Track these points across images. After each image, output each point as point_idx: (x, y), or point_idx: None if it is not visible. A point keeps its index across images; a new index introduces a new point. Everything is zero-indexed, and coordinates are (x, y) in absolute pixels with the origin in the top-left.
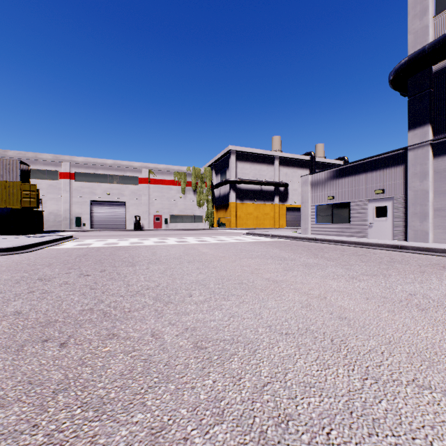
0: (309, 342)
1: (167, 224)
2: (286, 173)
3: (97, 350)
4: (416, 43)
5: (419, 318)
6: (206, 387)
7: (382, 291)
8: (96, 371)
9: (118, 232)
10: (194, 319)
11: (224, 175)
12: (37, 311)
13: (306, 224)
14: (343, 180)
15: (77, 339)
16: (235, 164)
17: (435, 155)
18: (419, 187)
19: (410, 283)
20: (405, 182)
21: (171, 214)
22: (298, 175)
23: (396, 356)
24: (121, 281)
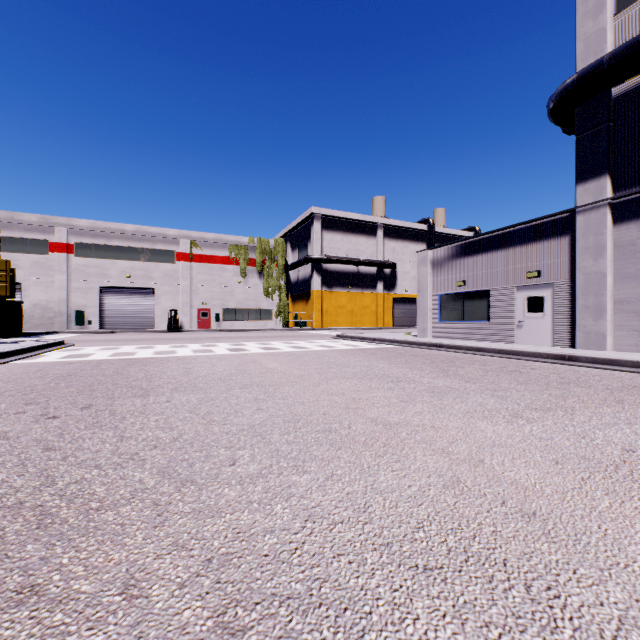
0: (479, 597)
1: (219, 322)
2: (393, 249)
3: None
4: (588, 54)
5: None
6: None
7: (576, 444)
8: None
9: (143, 334)
10: (231, 528)
11: (303, 250)
12: None
13: (424, 323)
14: (479, 258)
15: None
16: (321, 234)
17: (615, 221)
18: (593, 267)
19: (613, 424)
20: (572, 261)
21: (225, 308)
22: (411, 252)
23: None
24: (111, 429)
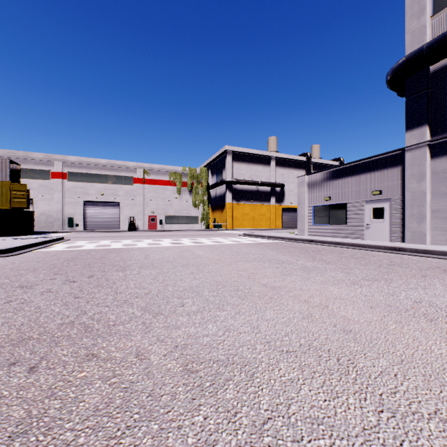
0: (313, 362)
1: (162, 225)
2: (282, 174)
3: (71, 376)
4: (413, 43)
5: (430, 331)
6: (195, 427)
7: (386, 298)
8: (66, 406)
9: (112, 233)
10: (185, 334)
11: (220, 175)
12: (10, 326)
13: (302, 225)
14: (340, 181)
15: (49, 361)
16: (232, 164)
17: (432, 156)
18: (417, 188)
19: (414, 288)
20: (403, 184)
21: (167, 215)
22: (294, 176)
23: (412, 379)
24: (109, 288)
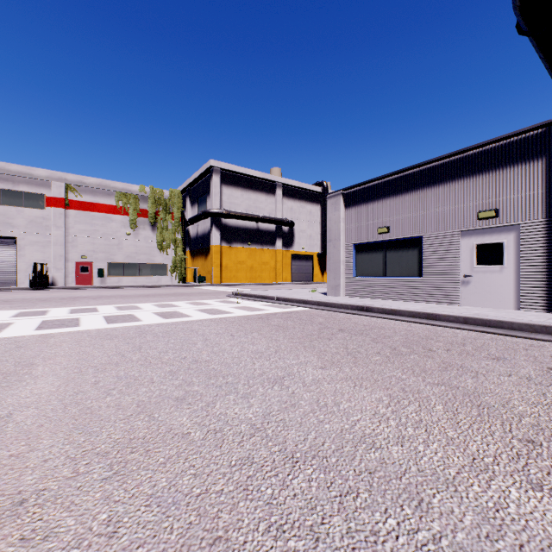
0: None
1: (103, 278)
2: (291, 208)
3: None
4: None
5: None
6: None
7: None
8: None
9: None
10: None
11: (203, 205)
12: None
13: (336, 278)
14: (407, 198)
15: None
16: (220, 188)
17: None
18: None
19: None
20: (549, 194)
21: (111, 262)
22: (307, 212)
23: None
24: None
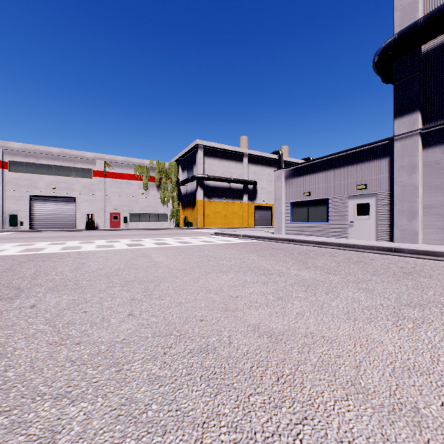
0: None
1: (127, 223)
2: (254, 171)
3: None
4: (403, 21)
5: None
6: None
7: None
8: None
9: (64, 232)
10: None
11: (191, 171)
12: None
13: (280, 223)
14: (320, 175)
15: None
16: (203, 159)
17: (424, 146)
18: (407, 181)
19: None
20: (391, 177)
21: (132, 212)
22: (267, 174)
23: None
24: None
